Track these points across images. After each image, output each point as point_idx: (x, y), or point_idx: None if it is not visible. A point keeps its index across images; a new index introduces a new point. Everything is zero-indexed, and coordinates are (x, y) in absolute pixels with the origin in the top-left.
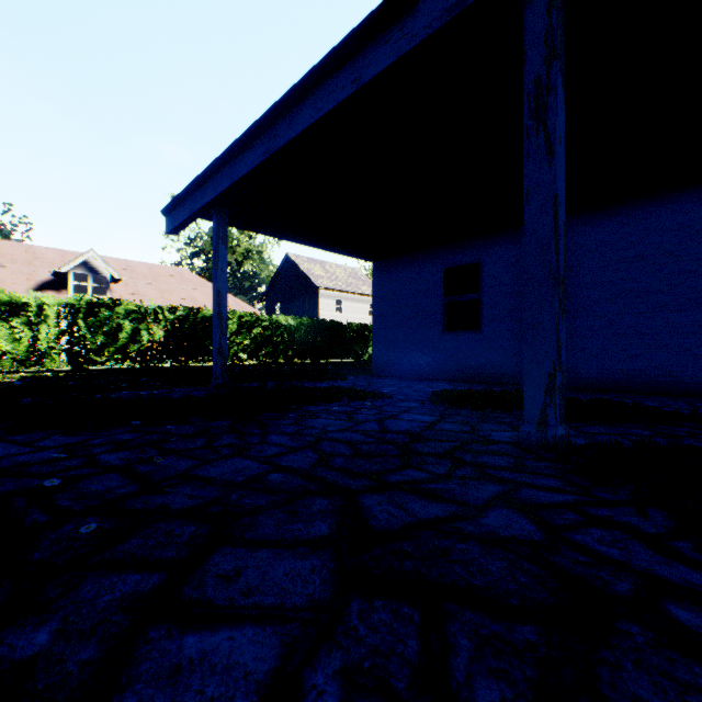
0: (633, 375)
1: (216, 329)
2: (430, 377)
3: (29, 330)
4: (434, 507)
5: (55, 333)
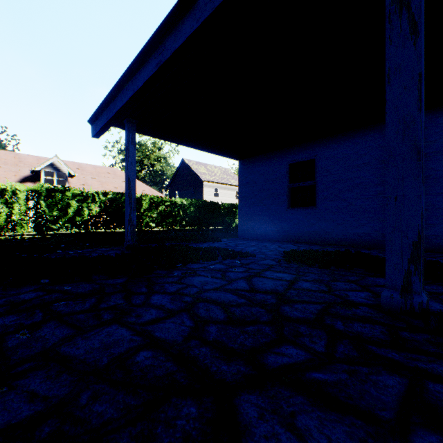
0: (432, 239)
1: (127, 206)
2: (279, 240)
3: (6, 207)
4: (335, 426)
5: (24, 209)
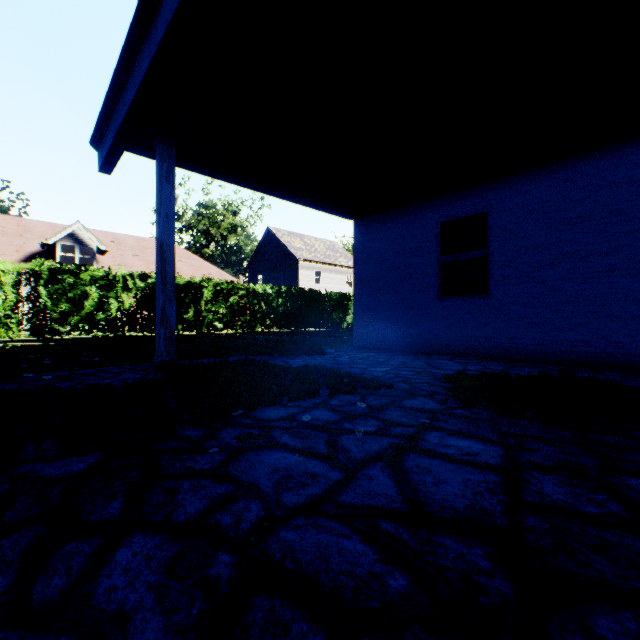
0: None
1: (159, 292)
2: (423, 351)
3: None
4: None
5: (12, 301)
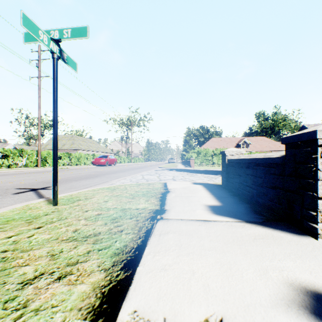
0: None
1: None
2: None
3: None
4: None
5: None
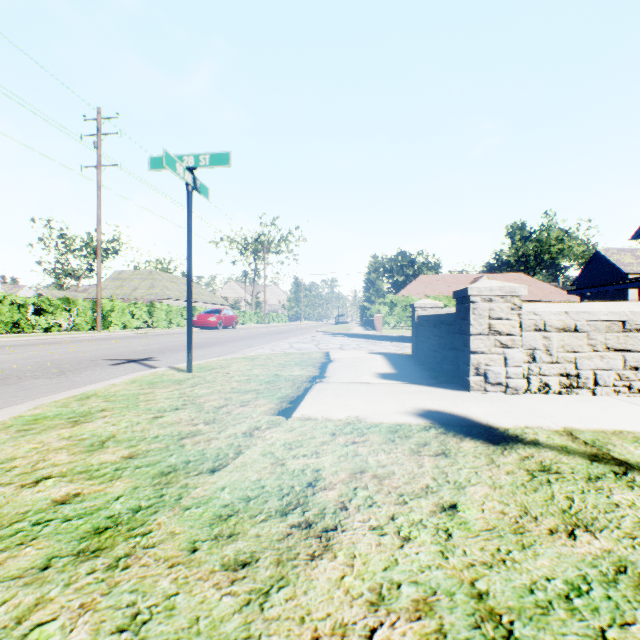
0: None
1: None
2: None
3: None
4: None
5: None
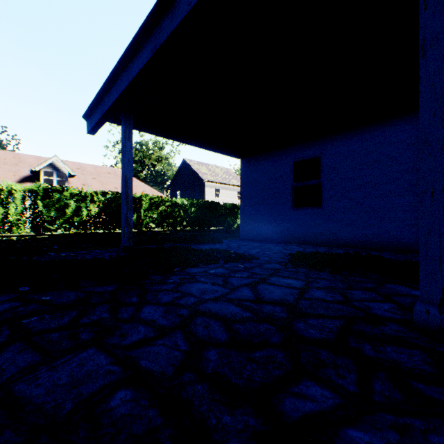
0: None
1: (124, 205)
2: (283, 241)
3: (1, 207)
4: None
5: (20, 210)
